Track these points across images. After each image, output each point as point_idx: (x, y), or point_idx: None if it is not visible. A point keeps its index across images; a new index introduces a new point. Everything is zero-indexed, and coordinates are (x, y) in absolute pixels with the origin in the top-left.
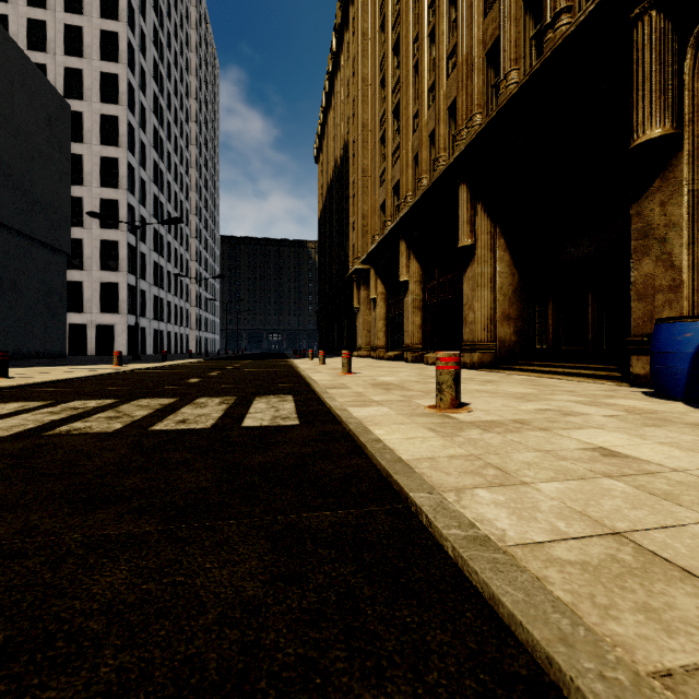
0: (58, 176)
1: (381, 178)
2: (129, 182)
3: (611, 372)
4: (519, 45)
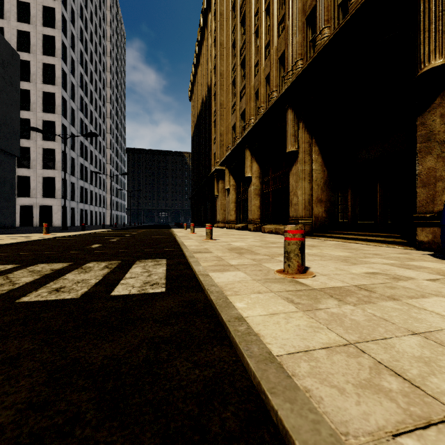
0: (9, 102)
1: (233, 108)
2: (63, 110)
3: (396, 239)
4: (330, 10)
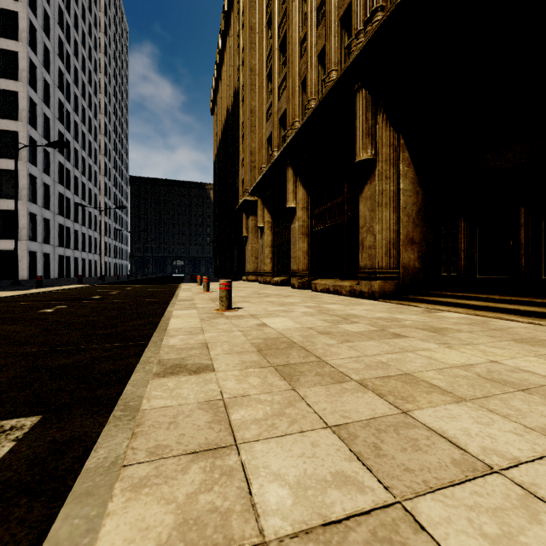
0: None
1: (268, 113)
2: (30, 116)
3: None
4: None
